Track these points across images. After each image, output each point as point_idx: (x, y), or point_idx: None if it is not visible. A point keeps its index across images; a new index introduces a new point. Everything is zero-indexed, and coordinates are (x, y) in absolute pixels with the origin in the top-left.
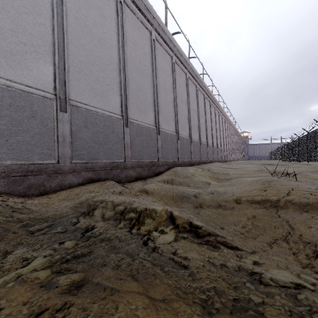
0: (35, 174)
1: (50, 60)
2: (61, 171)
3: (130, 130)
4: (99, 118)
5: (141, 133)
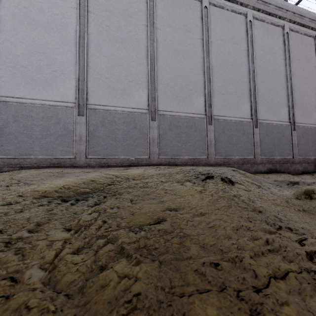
0: (246, 163)
1: (248, 100)
2: (256, 162)
3: (297, 132)
4: (274, 127)
5: (306, 133)
